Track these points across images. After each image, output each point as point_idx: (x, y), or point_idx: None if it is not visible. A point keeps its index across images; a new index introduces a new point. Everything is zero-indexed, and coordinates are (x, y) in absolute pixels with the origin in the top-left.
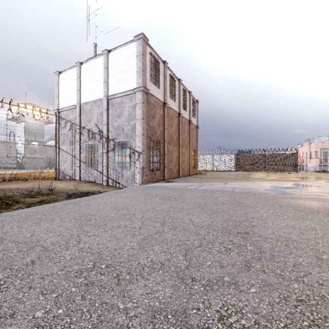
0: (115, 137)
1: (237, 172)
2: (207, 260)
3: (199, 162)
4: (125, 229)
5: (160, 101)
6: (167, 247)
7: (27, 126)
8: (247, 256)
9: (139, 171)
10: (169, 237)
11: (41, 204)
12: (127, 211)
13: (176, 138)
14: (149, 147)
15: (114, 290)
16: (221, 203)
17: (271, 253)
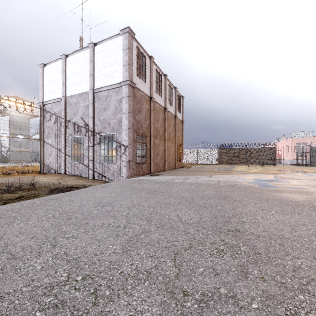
0: (101, 131)
1: (220, 166)
2: (199, 265)
3: (184, 155)
4: (108, 229)
5: (146, 95)
6: (154, 250)
7: (12, 119)
8: (242, 259)
9: (125, 165)
10: (156, 237)
11: (19, 200)
12: (112, 207)
13: (162, 132)
14: (136, 141)
15: (90, 313)
16: (208, 197)
17: (266, 255)
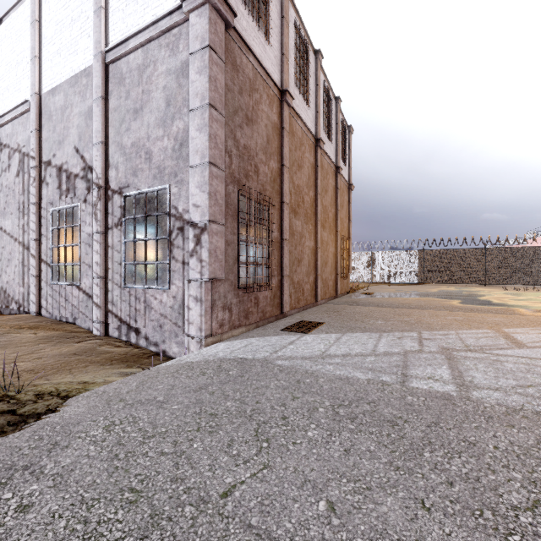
0: (127, 182)
1: (433, 288)
2: None
3: None
4: None
5: (271, 80)
6: None
7: None
8: None
9: (197, 294)
10: None
11: None
12: None
13: (309, 200)
14: (237, 214)
15: None
16: None
17: None
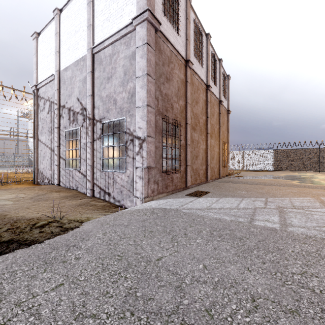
0: (104, 115)
1: (283, 173)
2: None
3: None
4: None
5: (180, 55)
6: None
7: None
8: None
9: (140, 174)
10: None
11: None
12: None
13: (202, 121)
14: (161, 131)
15: None
16: None
17: None
